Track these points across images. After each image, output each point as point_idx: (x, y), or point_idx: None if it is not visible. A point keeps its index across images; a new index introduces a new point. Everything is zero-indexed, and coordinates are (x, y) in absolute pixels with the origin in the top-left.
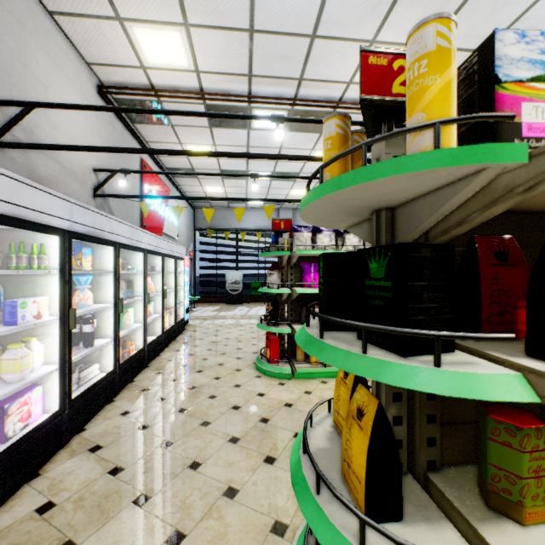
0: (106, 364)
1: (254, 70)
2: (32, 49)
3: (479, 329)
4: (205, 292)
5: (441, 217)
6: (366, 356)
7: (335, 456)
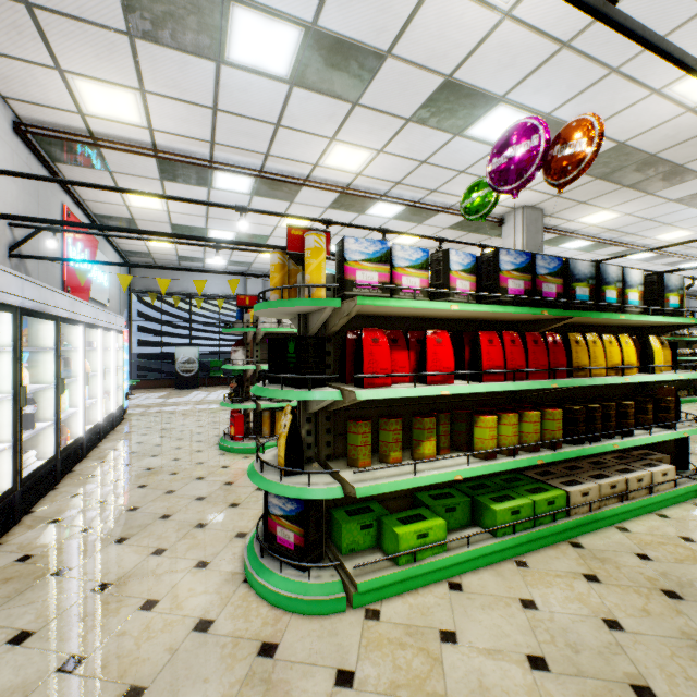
0: (44, 451)
1: (217, 139)
2: None
3: (346, 378)
4: (146, 374)
5: (323, 323)
6: (282, 390)
7: (276, 462)
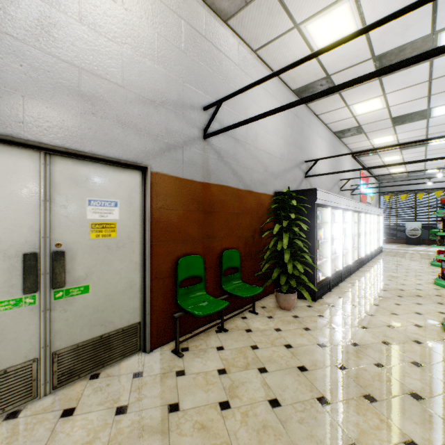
0: (364, 251)
1: (428, 133)
2: (343, 159)
3: None
4: (387, 235)
5: None
6: (444, 233)
7: None
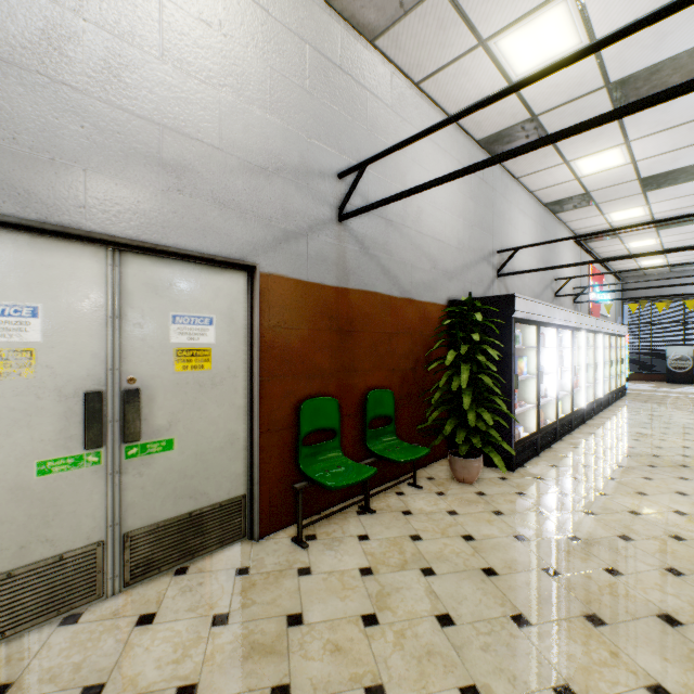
0: (596, 394)
1: None
2: (559, 246)
3: None
4: (635, 368)
5: None
6: None
7: None
